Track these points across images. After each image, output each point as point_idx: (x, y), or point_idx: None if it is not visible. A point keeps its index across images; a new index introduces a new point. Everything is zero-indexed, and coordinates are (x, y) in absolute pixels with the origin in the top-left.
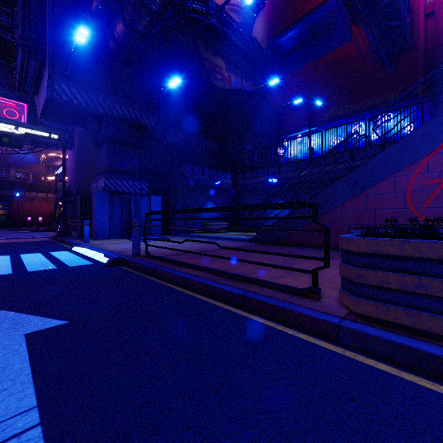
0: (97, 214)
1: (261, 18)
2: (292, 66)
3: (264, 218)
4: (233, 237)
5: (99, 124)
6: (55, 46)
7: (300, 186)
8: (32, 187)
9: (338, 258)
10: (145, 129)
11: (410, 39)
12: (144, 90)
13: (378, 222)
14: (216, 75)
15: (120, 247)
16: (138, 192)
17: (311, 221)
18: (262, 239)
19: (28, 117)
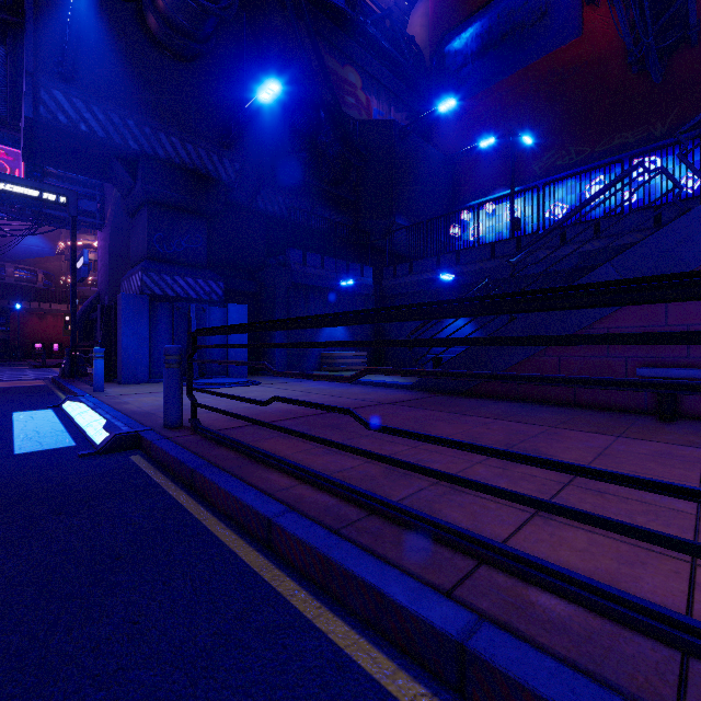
0: (125, 337)
1: (421, 10)
2: (476, 84)
3: (523, 340)
4: (378, 381)
5: (132, 172)
6: (41, 18)
7: (513, 281)
8: (43, 294)
9: (630, 435)
10: (218, 183)
11: (696, 21)
12: (215, 111)
13: (697, 352)
14: (345, 98)
15: (155, 402)
16: (204, 297)
17: (538, 351)
18: (436, 384)
19: (27, 173)
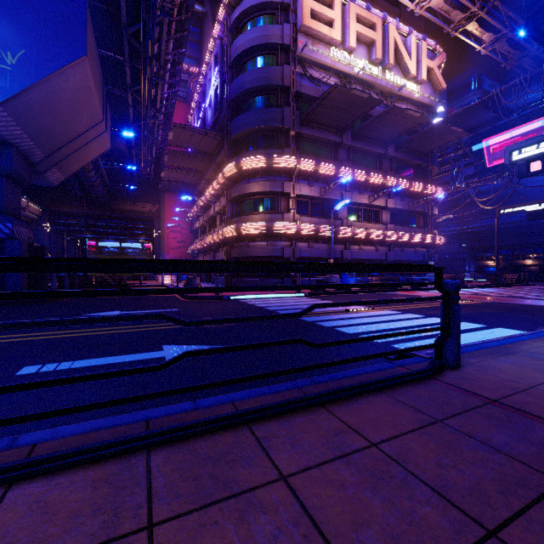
0: None
1: None
2: None
3: None
4: None
5: None
6: None
7: None
8: None
9: None
10: None
11: None
12: None
13: None
14: None
15: None
16: None
17: None
18: None
19: None
